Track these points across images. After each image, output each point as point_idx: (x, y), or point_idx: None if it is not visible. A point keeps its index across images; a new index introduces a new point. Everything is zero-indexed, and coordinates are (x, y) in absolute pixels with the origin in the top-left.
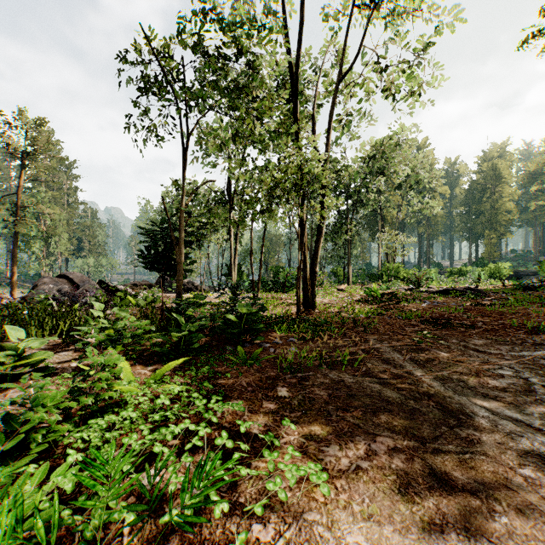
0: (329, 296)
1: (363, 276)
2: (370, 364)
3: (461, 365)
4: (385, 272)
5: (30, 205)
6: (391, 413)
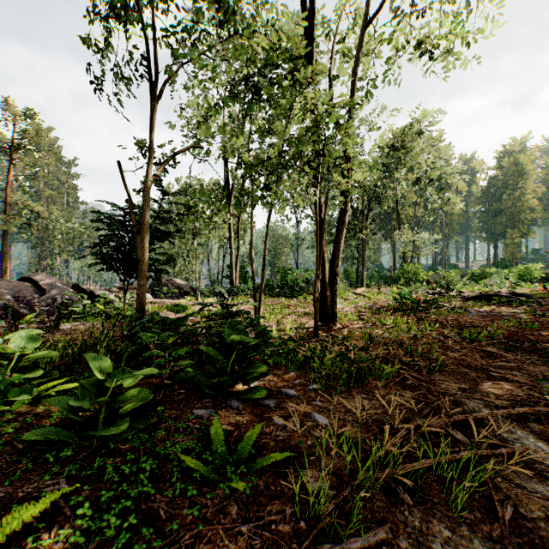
0: (347, 303)
1: (377, 278)
2: (498, 477)
3: None
4: (402, 273)
5: (20, 203)
6: None
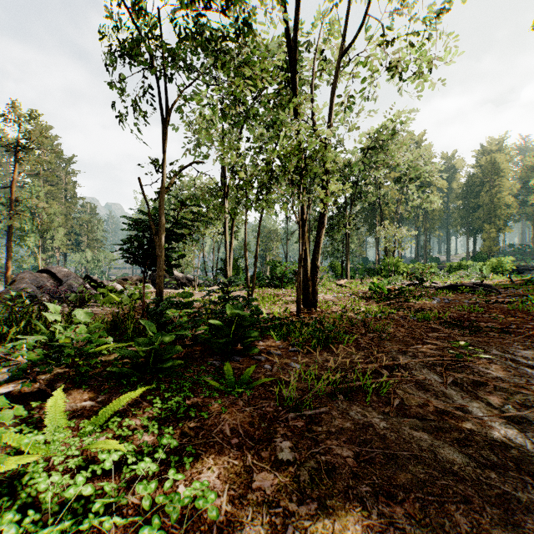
0: (329, 292)
1: (361, 270)
2: (400, 390)
3: (526, 394)
4: (384, 266)
5: (25, 199)
6: (470, 506)
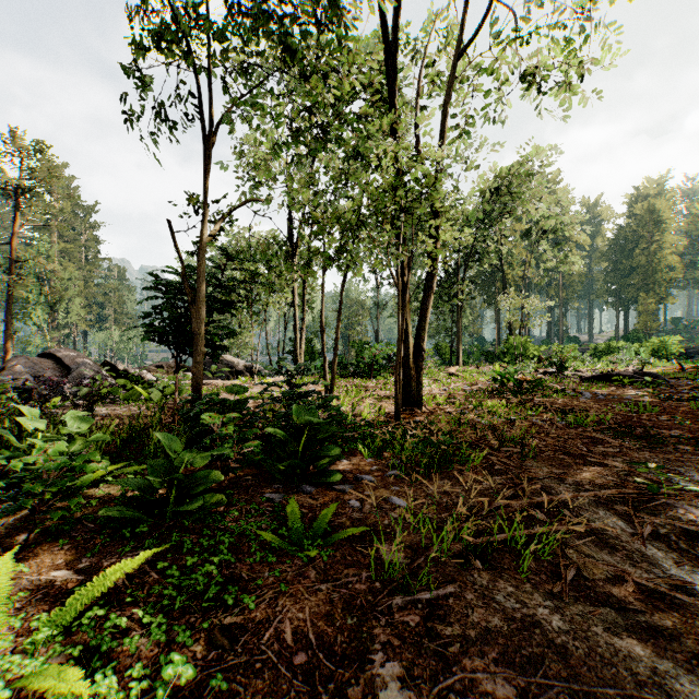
0: (437, 384)
1: (476, 354)
2: (571, 549)
3: None
4: (508, 348)
5: (29, 259)
6: None
